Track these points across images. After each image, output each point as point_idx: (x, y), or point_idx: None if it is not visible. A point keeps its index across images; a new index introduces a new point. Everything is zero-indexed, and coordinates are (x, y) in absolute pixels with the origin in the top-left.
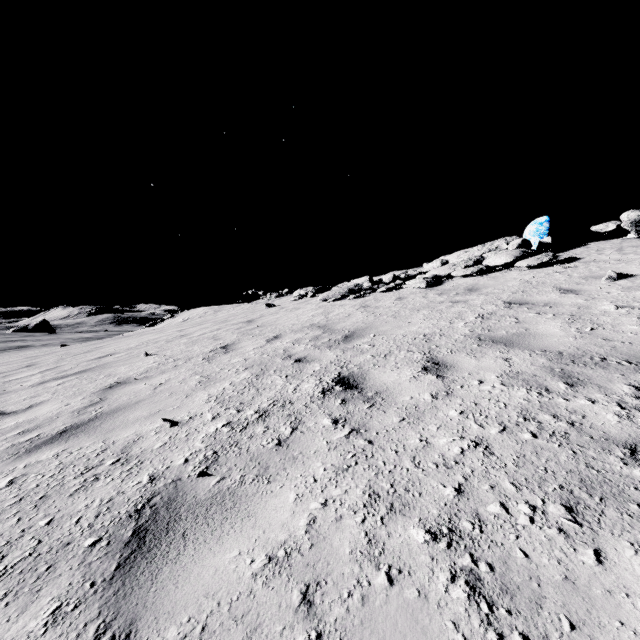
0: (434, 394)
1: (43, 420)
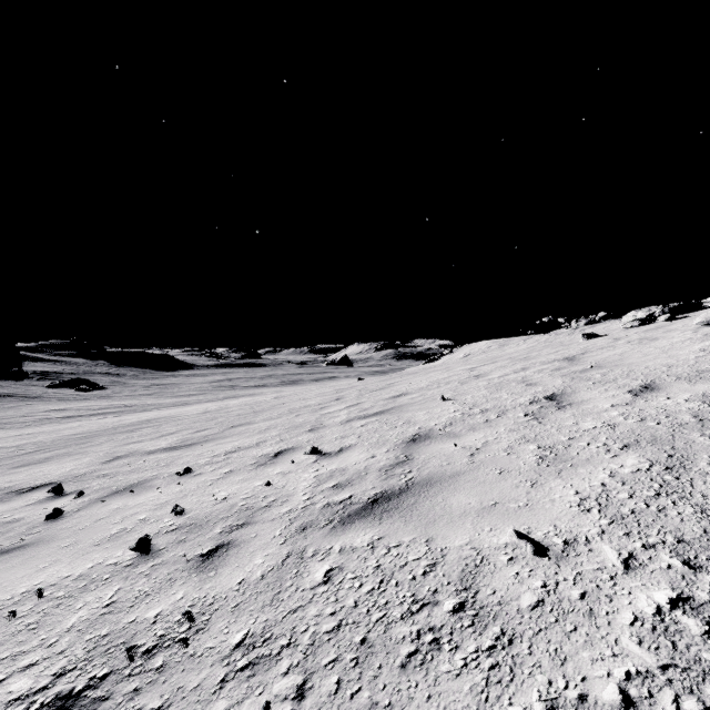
0: None
1: (353, 474)
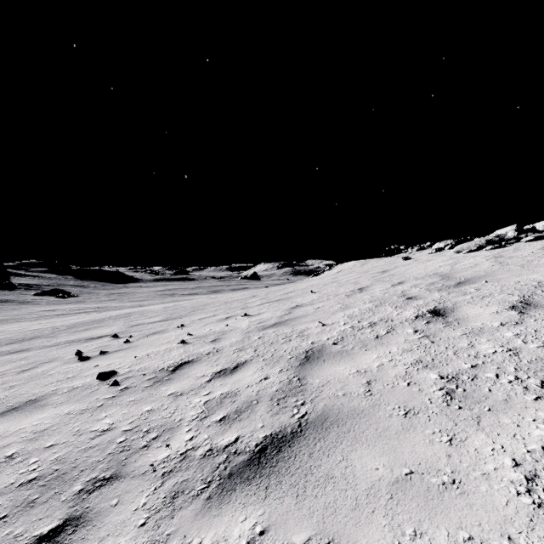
0: (504, 323)
1: (265, 319)
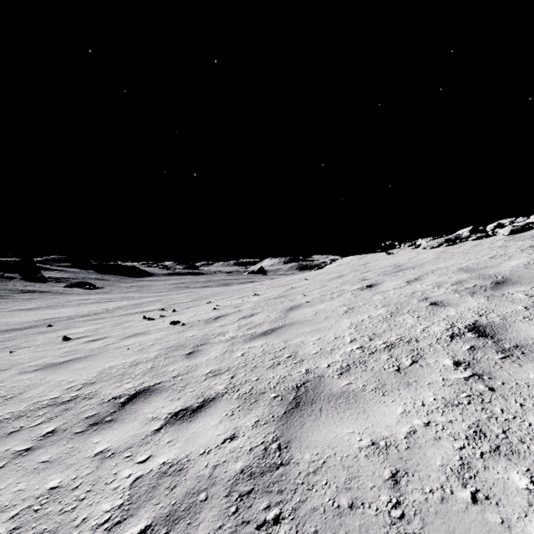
0: (395, 288)
1: (269, 296)
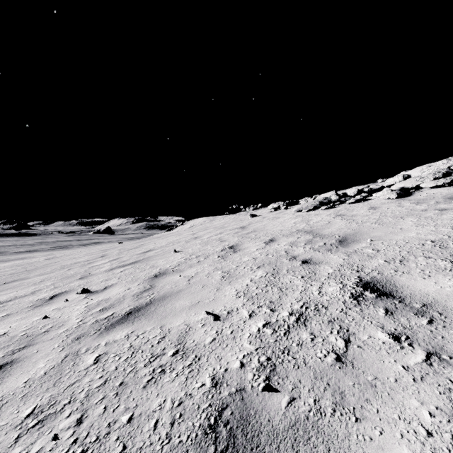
0: None
1: (114, 300)
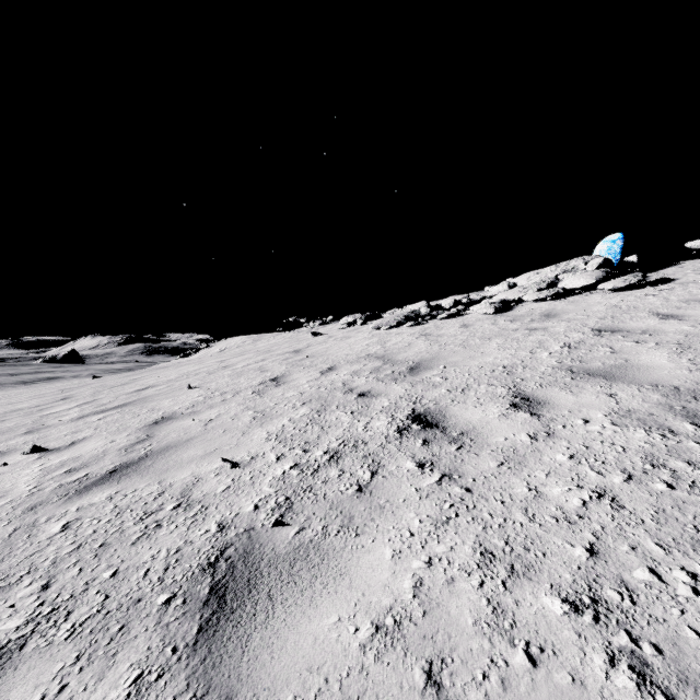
0: (532, 435)
1: (89, 458)
